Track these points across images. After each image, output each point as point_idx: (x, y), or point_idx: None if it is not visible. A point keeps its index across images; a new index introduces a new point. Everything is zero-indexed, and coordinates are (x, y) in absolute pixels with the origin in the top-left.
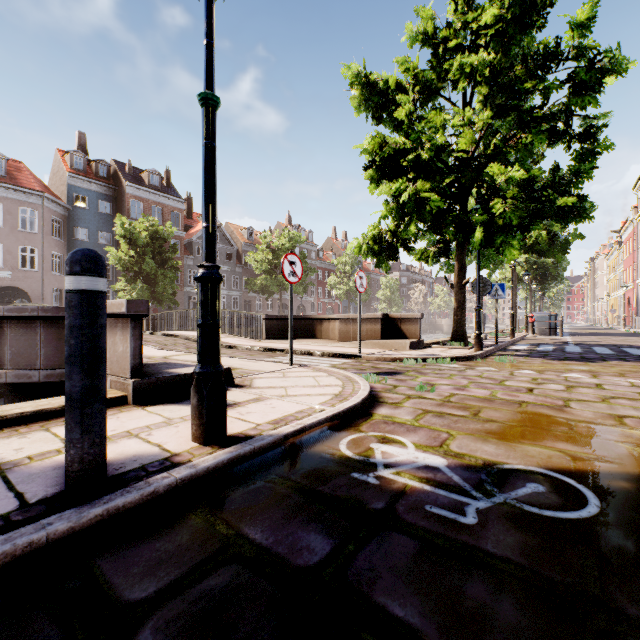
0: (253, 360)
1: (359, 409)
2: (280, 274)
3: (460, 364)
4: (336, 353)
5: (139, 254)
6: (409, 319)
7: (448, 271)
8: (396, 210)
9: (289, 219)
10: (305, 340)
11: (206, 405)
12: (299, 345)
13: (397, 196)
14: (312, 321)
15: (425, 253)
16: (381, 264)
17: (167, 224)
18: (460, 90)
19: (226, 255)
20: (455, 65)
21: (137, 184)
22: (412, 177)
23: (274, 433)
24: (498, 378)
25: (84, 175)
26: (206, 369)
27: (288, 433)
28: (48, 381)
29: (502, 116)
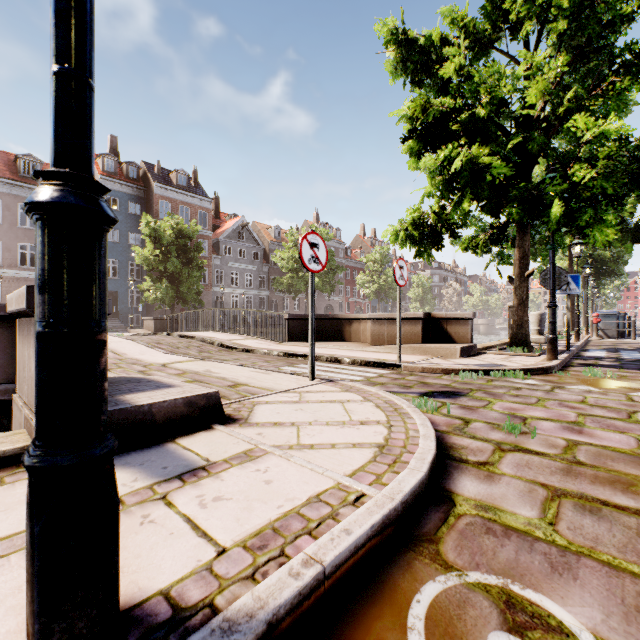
0: (266, 370)
1: (426, 485)
2: (307, 272)
3: (538, 379)
4: (369, 361)
5: (164, 253)
6: (457, 319)
7: (501, 262)
8: (444, 185)
9: (316, 217)
10: (332, 343)
11: (39, 563)
12: (325, 349)
13: (446, 166)
14: (340, 321)
15: (473, 241)
16: (422, 254)
17: (192, 222)
18: (523, 36)
19: (253, 254)
20: (519, 1)
21: (165, 184)
22: (464, 143)
23: (241, 613)
24: (617, 407)
25: (115, 177)
26: (45, 458)
27: (278, 608)
28: (1, 399)
29: (580, 63)
